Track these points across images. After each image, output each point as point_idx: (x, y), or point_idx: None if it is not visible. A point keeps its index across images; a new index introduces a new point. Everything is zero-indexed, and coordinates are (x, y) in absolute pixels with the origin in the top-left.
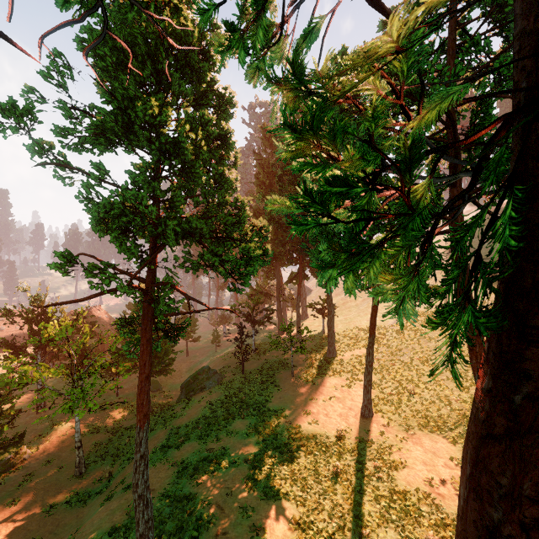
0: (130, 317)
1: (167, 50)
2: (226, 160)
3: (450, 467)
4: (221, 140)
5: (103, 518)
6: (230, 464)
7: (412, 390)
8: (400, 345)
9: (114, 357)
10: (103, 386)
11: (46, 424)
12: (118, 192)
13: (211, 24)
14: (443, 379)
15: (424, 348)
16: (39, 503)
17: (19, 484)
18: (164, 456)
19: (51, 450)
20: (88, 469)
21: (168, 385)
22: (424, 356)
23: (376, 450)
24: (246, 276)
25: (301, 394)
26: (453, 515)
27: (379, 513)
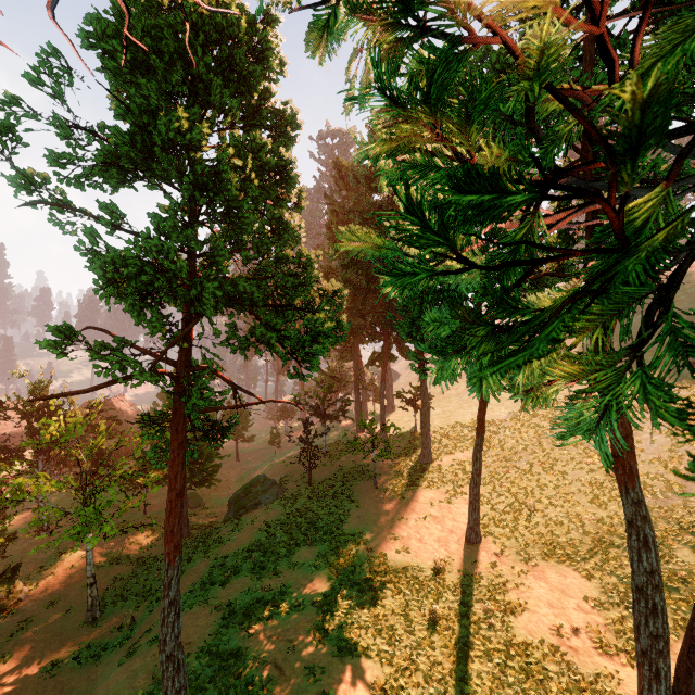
0: (156, 413)
1: (204, 47)
2: (286, 201)
3: (585, 611)
4: (280, 172)
5: (121, 682)
6: (292, 607)
7: (532, 506)
8: (516, 447)
9: (141, 463)
10: (124, 503)
11: (50, 553)
12: (137, 242)
13: (266, 15)
14: (573, 492)
15: (546, 450)
16: (37, 659)
17: (12, 634)
18: (205, 596)
19: (56, 588)
20: (105, 613)
21: (211, 499)
22: (547, 461)
23: (487, 587)
24: (313, 358)
25: (387, 512)
26: (590, 677)
27: (491, 674)
